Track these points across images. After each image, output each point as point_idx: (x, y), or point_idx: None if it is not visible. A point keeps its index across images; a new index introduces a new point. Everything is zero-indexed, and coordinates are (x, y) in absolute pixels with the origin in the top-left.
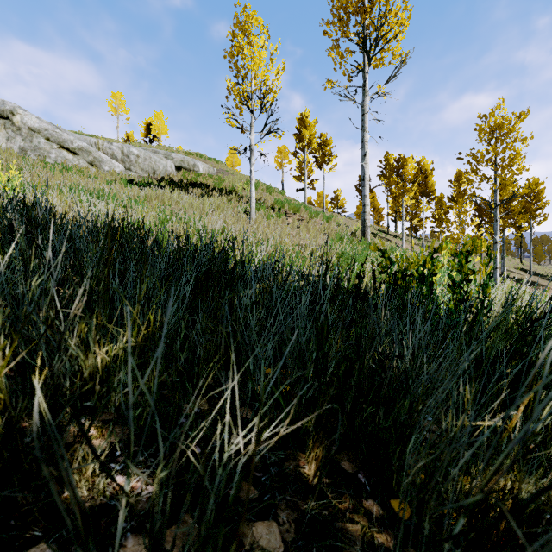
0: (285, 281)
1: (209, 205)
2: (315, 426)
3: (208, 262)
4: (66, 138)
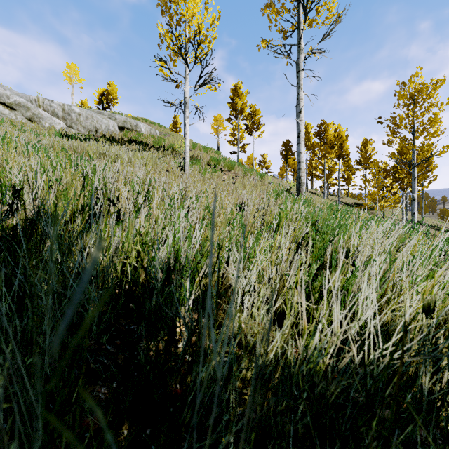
0: None
1: (141, 159)
2: None
3: None
4: (2, 92)
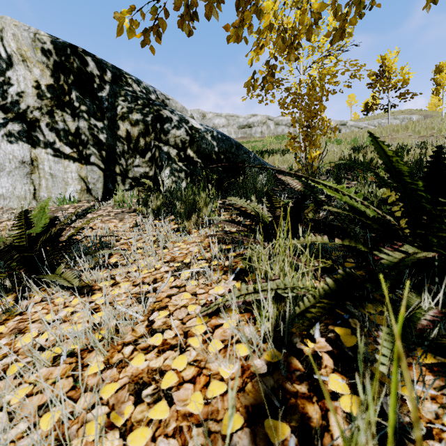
0: None
1: None
2: None
3: None
4: (360, 125)
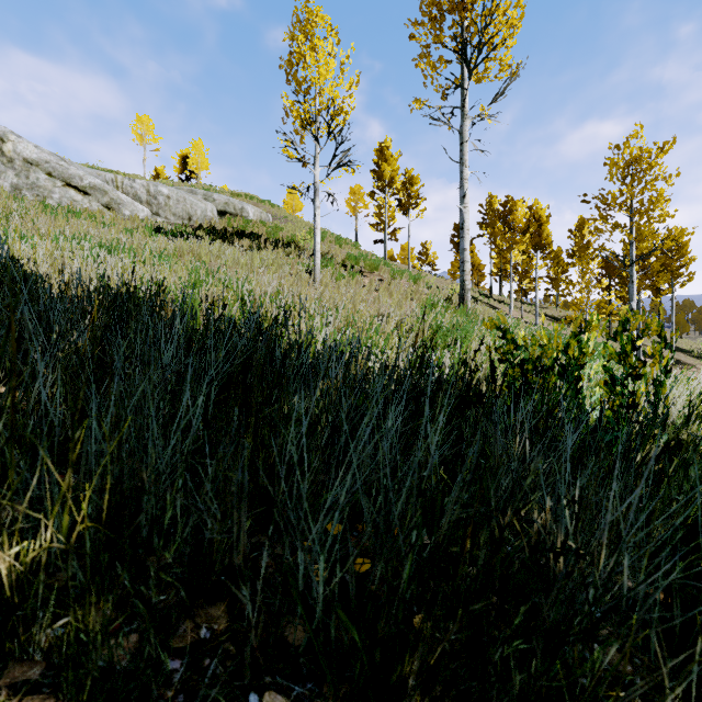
0: (362, 380)
1: (260, 261)
2: (419, 682)
3: (246, 348)
4: (74, 173)
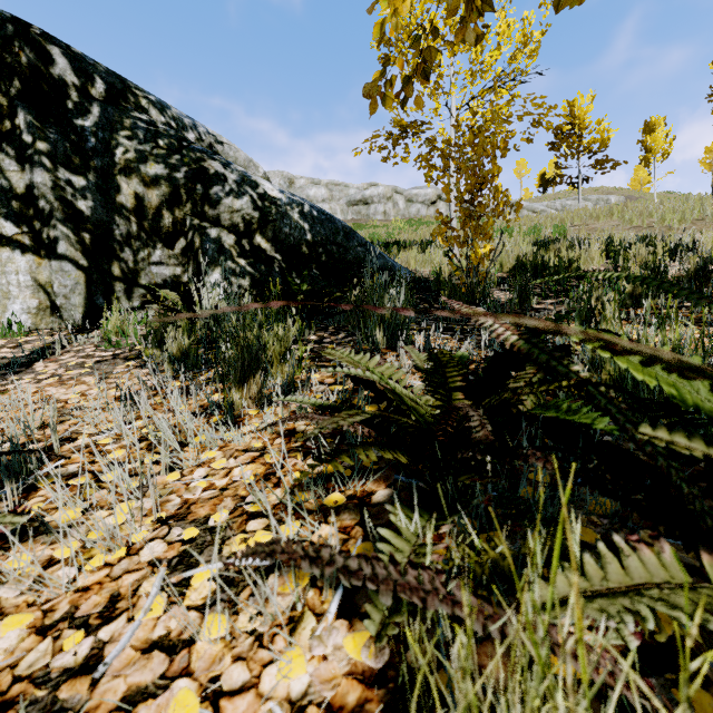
0: None
1: None
2: None
3: None
4: (535, 207)
